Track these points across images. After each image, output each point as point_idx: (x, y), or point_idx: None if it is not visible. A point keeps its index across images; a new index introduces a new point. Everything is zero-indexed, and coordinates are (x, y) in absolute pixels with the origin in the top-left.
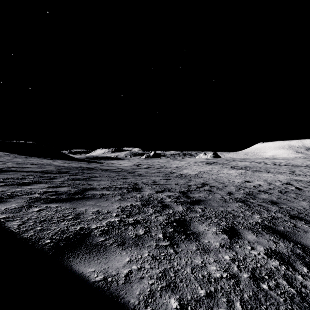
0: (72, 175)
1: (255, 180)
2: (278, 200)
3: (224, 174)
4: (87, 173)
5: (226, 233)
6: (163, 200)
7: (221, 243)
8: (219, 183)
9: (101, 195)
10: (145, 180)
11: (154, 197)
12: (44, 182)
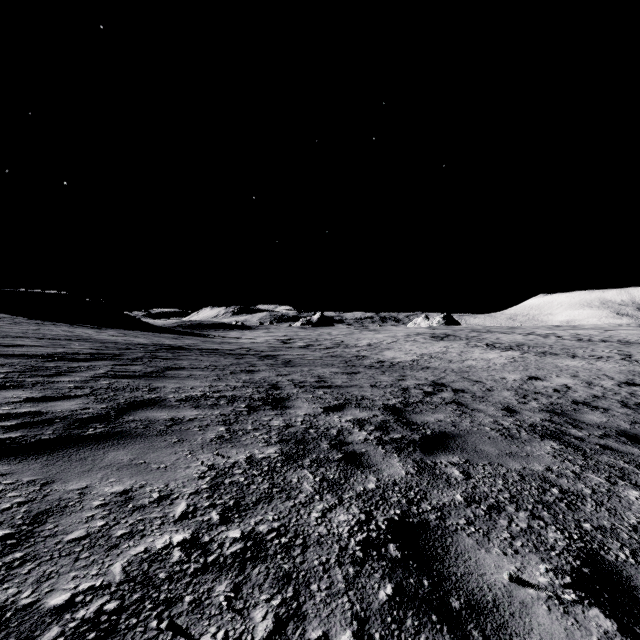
0: (123, 363)
1: (553, 376)
2: (637, 430)
3: (477, 361)
4: (164, 358)
5: (596, 599)
6: (346, 438)
7: None
8: (471, 382)
9: (169, 424)
10: (298, 376)
11: (319, 426)
12: (28, 384)
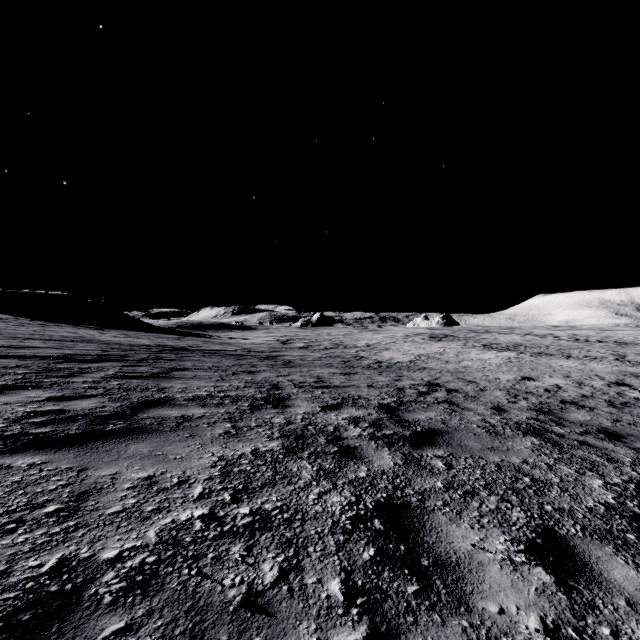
0: (130, 364)
1: (546, 376)
2: (617, 428)
3: (473, 362)
4: (168, 359)
5: (542, 561)
6: (342, 434)
7: (545, 615)
8: (465, 382)
9: (180, 421)
10: (297, 376)
11: (317, 423)
12: (45, 384)
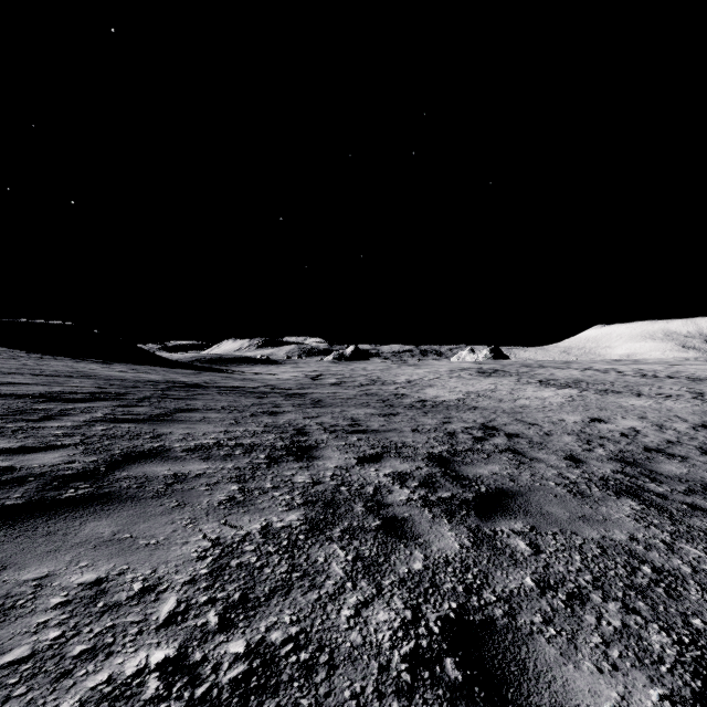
0: (127, 404)
1: (618, 417)
2: None
3: (530, 400)
4: (176, 398)
5: None
6: (385, 498)
7: None
8: (526, 425)
9: (169, 482)
10: (328, 418)
11: (352, 483)
12: (6, 431)
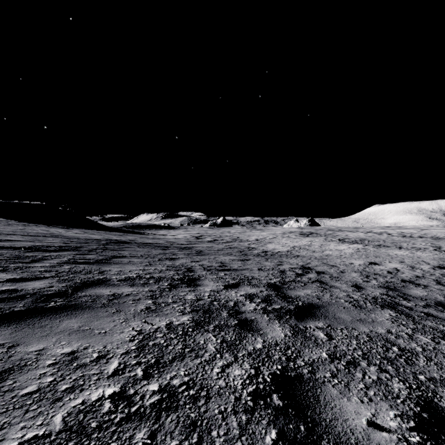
0: (82, 253)
1: (386, 262)
2: None
3: (332, 251)
4: (112, 249)
5: (436, 440)
6: (240, 308)
7: None
8: (329, 266)
9: (110, 298)
10: (206, 262)
11: (221, 299)
12: (10, 268)
